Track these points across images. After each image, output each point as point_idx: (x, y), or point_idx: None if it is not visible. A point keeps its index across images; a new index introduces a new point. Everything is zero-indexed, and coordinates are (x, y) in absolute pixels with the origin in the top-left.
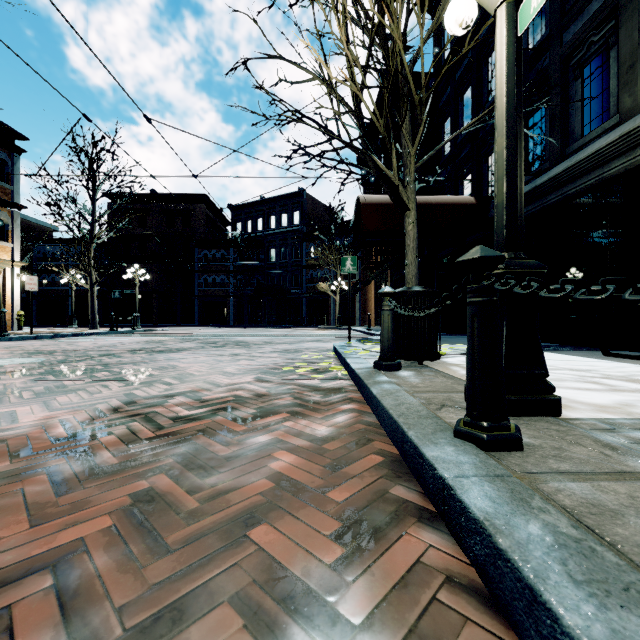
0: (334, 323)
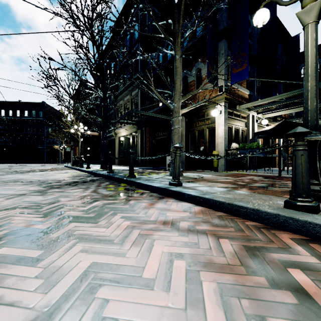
0: (61, 161)
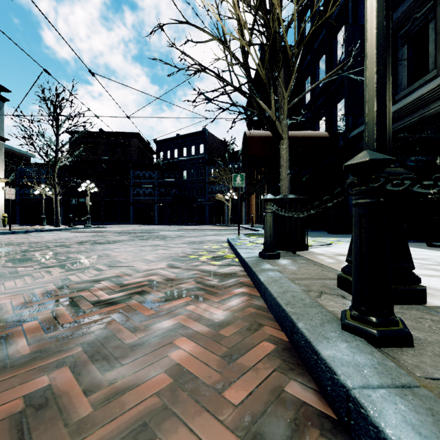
0: (227, 222)
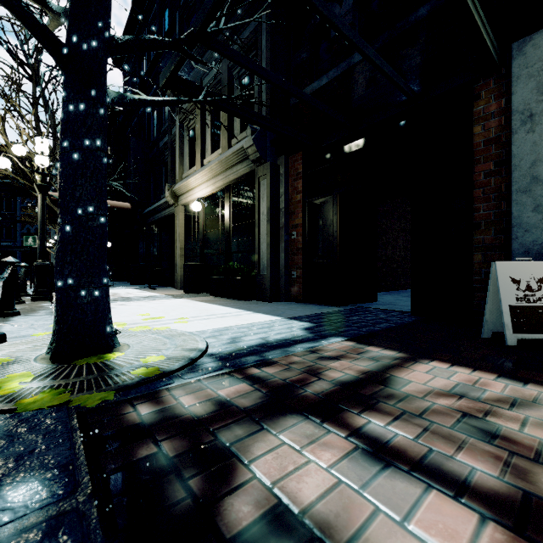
0: None
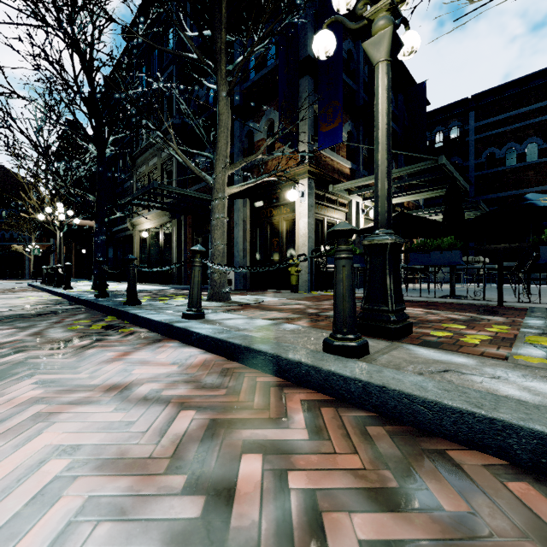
0: (29, 276)
